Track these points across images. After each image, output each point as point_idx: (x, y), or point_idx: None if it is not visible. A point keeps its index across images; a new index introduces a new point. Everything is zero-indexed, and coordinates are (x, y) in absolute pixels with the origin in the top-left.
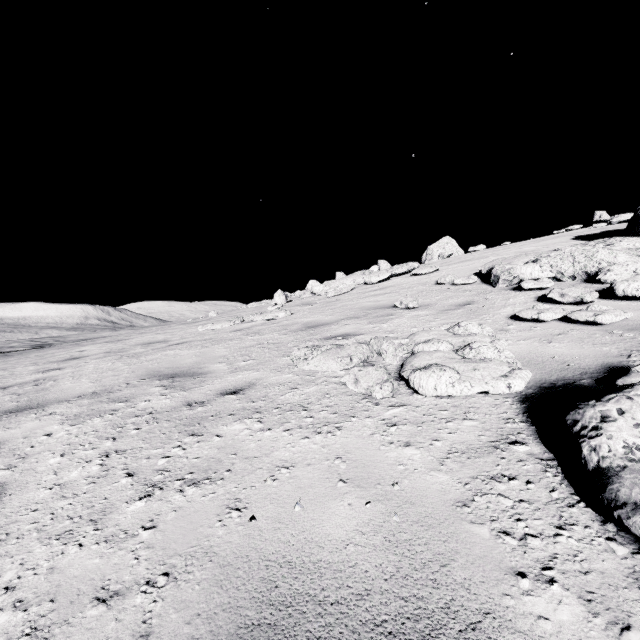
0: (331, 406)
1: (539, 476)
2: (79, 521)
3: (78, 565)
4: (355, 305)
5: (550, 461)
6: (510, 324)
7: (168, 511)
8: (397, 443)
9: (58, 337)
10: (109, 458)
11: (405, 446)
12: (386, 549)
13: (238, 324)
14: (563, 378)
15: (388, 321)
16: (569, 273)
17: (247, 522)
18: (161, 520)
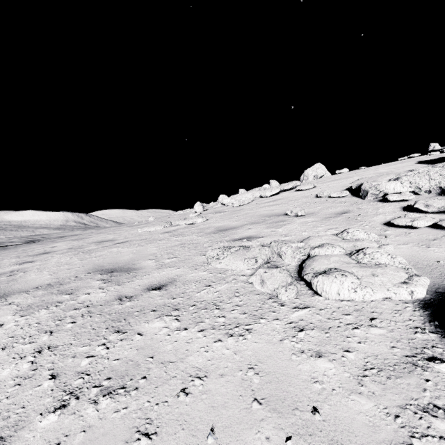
0: (241, 305)
1: None
2: None
3: None
4: (255, 213)
5: None
6: (386, 230)
7: (77, 431)
8: (308, 352)
9: (45, 235)
10: (41, 355)
11: (317, 357)
12: None
13: (167, 227)
14: None
15: (282, 226)
16: (425, 188)
17: None
18: (67, 444)
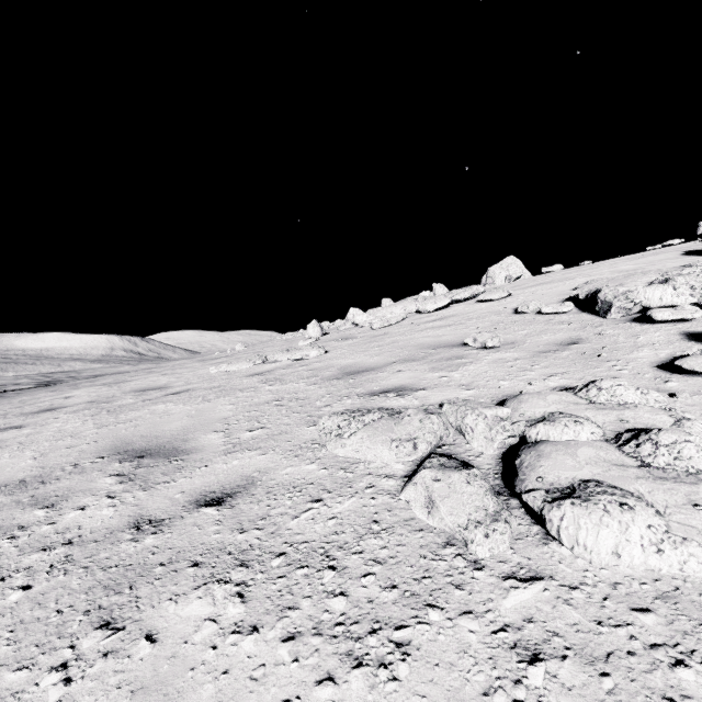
0: (383, 561)
1: None
2: None
3: None
4: (409, 341)
5: None
6: (667, 379)
7: None
8: None
9: (73, 372)
10: None
11: None
12: None
13: (259, 365)
14: None
15: (460, 367)
16: None
17: None
18: None
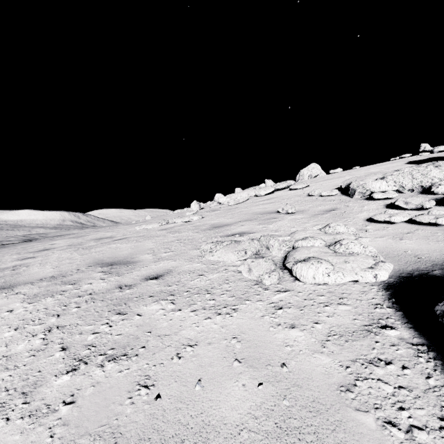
0: (229, 290)
1: (413, 361)
2: (13, 393)
3: (0, 441)
4: (249, 211)
5: (420, 346)
6: (367, 225)
7: (88, 386)
8: (284, 325)
9: (42, 234)
10: (51, 333)
11: (291, 328)
12: (277, 437)
13: (164, 225)
14: (418, 269)
15: (273, 223)
16: (408, 187)
17: (153, 400)
18: (80, 395)
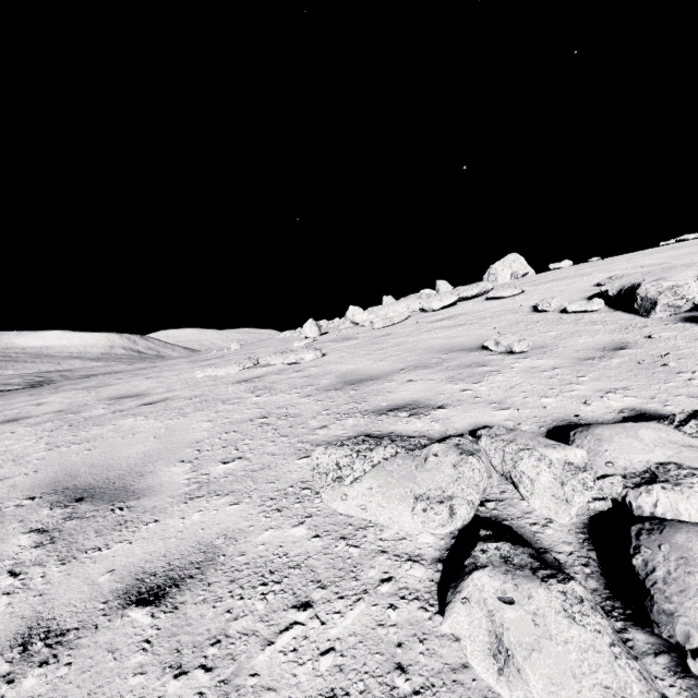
0: None
1: None
2: None
3: None
4: (417, 343)
5: None
6: None
7: None
8: None
9: (68, 371)
10: None
11: None
12: None
13: (249, 369)
14: None
15: (484, 377)
16: None
17: None
18: None
